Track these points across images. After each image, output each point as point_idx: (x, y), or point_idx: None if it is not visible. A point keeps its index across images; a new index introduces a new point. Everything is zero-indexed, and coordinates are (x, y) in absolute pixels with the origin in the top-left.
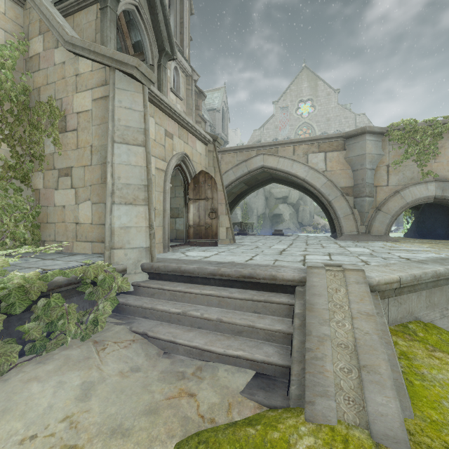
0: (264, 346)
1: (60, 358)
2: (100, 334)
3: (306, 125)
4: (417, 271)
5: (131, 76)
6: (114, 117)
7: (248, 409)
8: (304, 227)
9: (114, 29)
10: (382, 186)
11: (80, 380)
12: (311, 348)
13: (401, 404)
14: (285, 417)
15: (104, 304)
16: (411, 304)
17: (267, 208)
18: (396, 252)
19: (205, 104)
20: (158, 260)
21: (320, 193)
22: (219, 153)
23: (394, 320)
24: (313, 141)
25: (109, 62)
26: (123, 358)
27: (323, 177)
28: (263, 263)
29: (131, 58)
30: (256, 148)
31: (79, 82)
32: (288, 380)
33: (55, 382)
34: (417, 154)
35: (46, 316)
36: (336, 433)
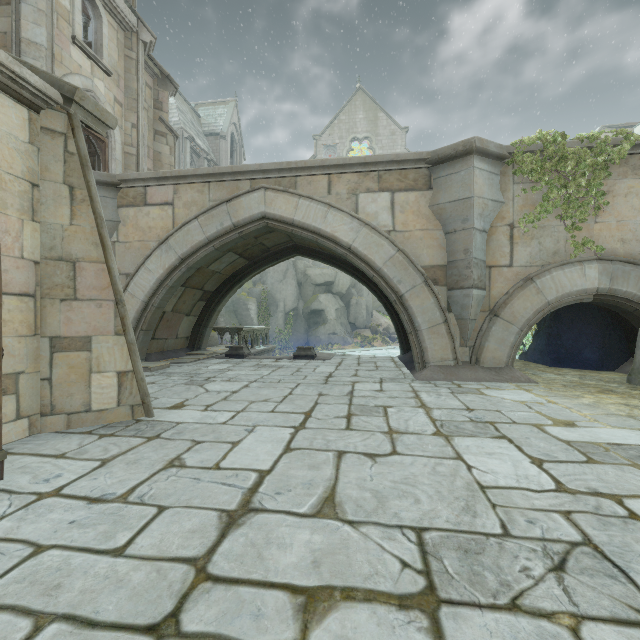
0: None
1: None
2: None
3: None
4: None
5: None
6: None
7: None
8: (358, 330)
9: None
10: (501, 268)
11: None
12: None
13: None
14: None
15: None
16: None
17: (301, 300)
18: (635, 489)
19: (202, 125)
20: None
21: (382, 277)
22: (169, 181)
23: None
24: (369, 166)
25: None
26: None
27: (387, 244)
28: None
29: None
30: (250, 174)
31: None
32: None
33: None
34: (566, 205)
35: None
36: None
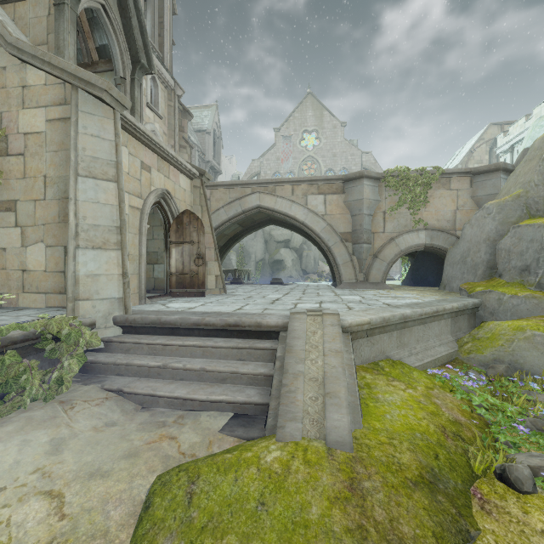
0: (247, 389)
1: (21, 419)
2: (66, 395)
3: (311, 159)
4: (387, 314)
5: (99, 99)
6: (78, 145)
7: (228, 443)
8: (308, 275)
9: (73, 32)
10: (379, 233)
11: (48, 437)
12: (286, 384)
13: (354, 420)
14: (259, 442)
15: (70, 362)
16: (383, 344)
17: (267, 253)
18: (384, 299)
19: (192, 124)
20: (134, 312)
21: (319, 238)
22: (208, 187)
23: (368, 359)
24: (313, 181)
25: (70, 79)
26: (95, 415)
27: (322, 221)
28: (251, 312)
29: (100, 79)
30: (251, 185)
31: (27, 96)
32: (266, 415)
33: (19, 441)
34: (410, 202)
35: (0, 376)
36: (299, 446)
